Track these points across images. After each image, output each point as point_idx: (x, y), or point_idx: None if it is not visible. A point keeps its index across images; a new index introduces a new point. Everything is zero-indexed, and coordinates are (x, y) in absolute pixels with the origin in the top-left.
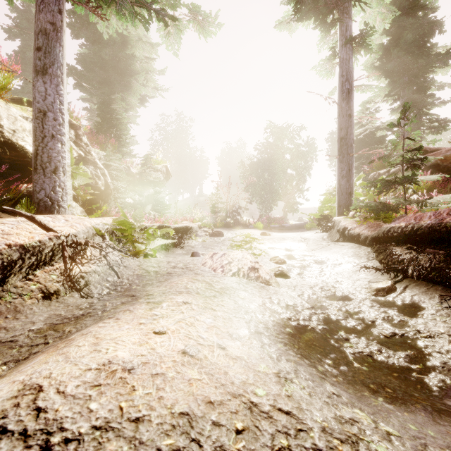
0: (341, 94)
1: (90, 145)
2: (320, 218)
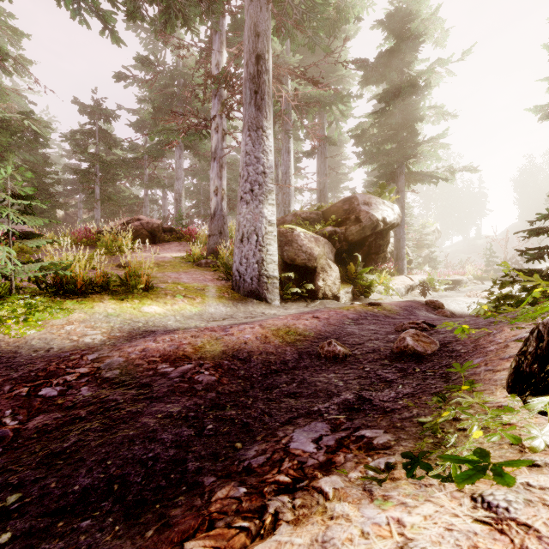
0: None
1: None
2: None
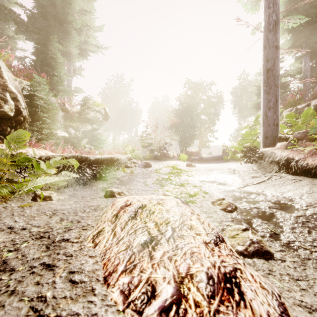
0: (267, 25)
1: (17, 76)
2: (247, 150)
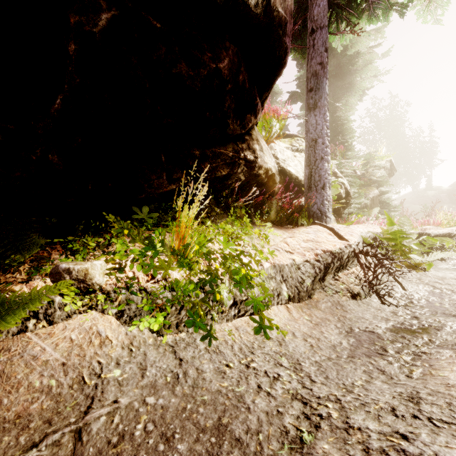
0: None
1: None
2: None
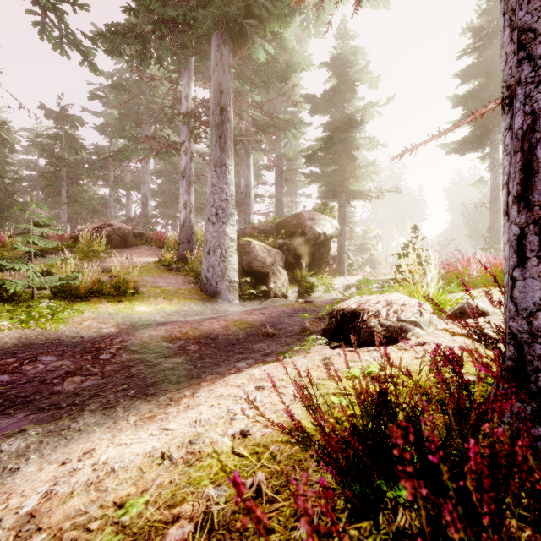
0: (490, 199)
1: None
2: None
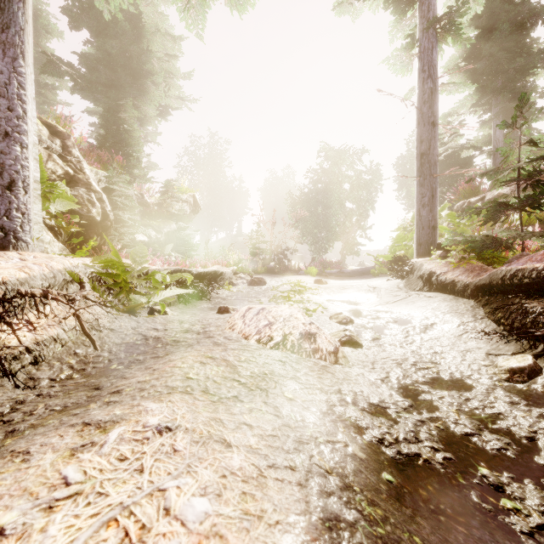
0: (421, 95)
1: (87, 163)
2: (394, 261)
